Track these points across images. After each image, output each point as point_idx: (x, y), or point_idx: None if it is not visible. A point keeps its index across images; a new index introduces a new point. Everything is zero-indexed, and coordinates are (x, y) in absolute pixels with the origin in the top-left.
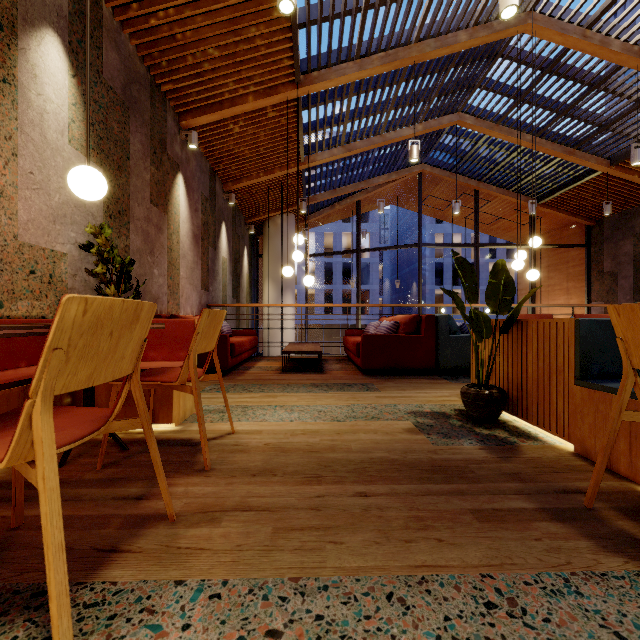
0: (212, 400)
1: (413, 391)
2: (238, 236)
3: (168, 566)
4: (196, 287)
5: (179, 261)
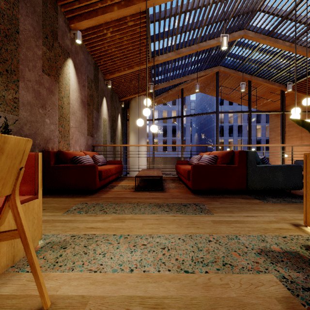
0: (66, 225)
1: (241, 214)
2: (114, 107)
3: None
4: (84, 134)
5: (69, 116)
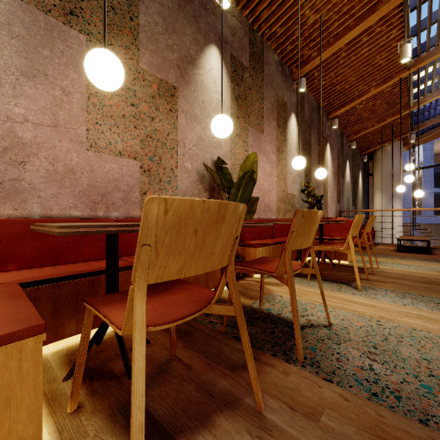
0: (358, 258)
1: None
2: (355, 165)
3: (373, 285)
4: (334, 202)
5: (327, 189)
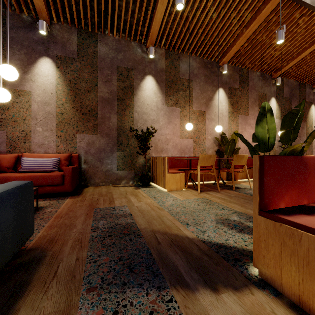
0: None
1: None
2: None
3: None
4: None
5: None
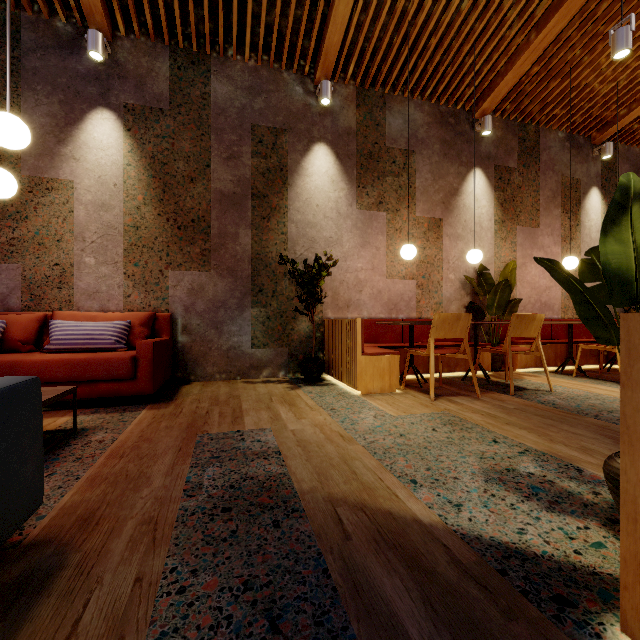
0: None
1: None
2: None
3: None
4: None
5: None
